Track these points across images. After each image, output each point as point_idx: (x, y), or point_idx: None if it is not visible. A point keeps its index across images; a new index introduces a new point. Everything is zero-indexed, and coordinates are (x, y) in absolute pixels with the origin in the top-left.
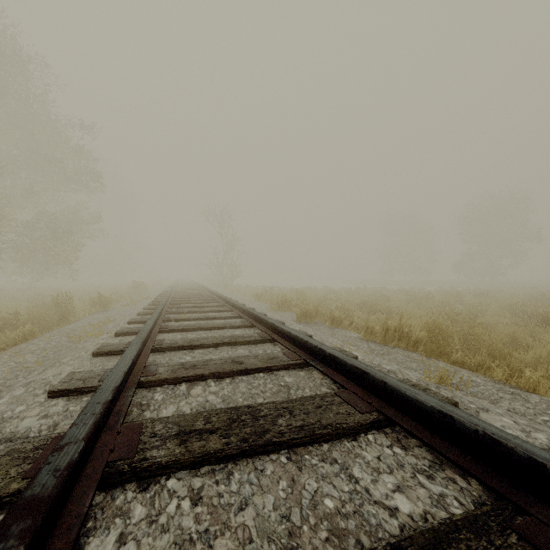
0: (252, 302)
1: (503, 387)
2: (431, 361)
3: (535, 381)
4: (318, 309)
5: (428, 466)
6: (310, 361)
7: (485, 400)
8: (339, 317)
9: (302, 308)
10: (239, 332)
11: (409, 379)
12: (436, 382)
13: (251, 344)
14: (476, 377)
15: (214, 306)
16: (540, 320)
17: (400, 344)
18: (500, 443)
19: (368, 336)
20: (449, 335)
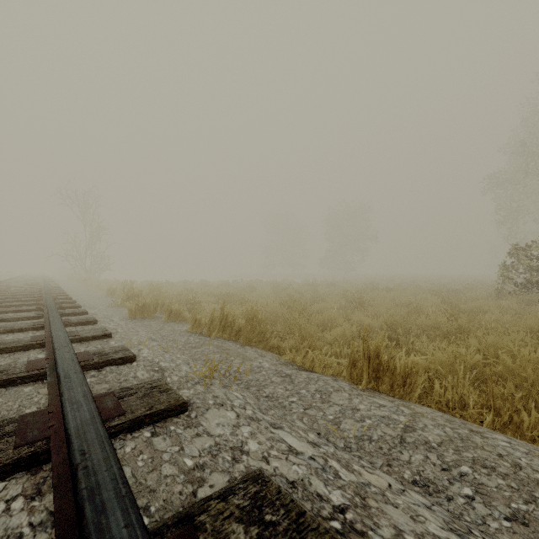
0: (99, 298)
1: (284, 369)
2: (242, 349)
3: (315, 360)
4: (158, 303)
5: (37, 524)
6: (50, 370)
7: (255, 387)
8: (179, 310)
9: (139, 302)
10: (14, 336)
11: (161, 378)
12: (205, 376)
13: (6, 352)
14: (268, 362)
15: (26, 304)
16: (359, 303)
17: (224, 334)
18: (75, 485)
19: (196, 328)
20: (261, 322)
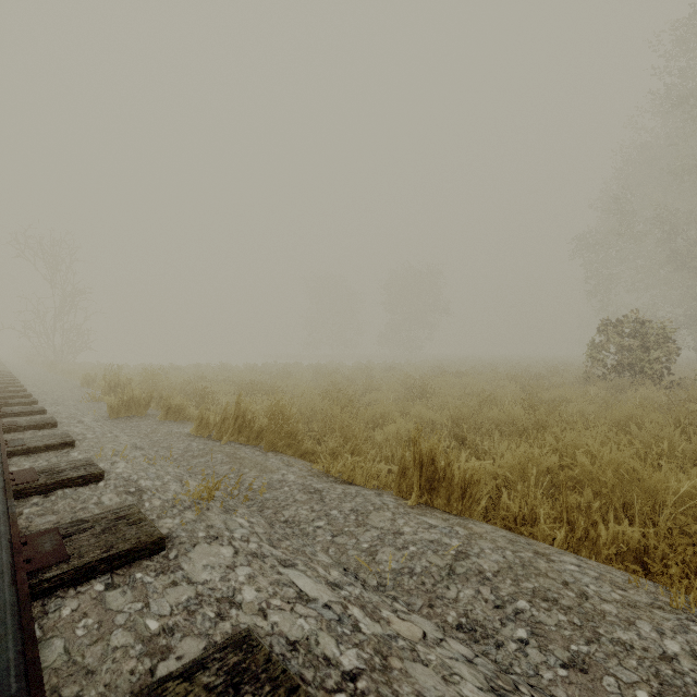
0: (70, 390)
1: (314, 483)
2: (262, 457)
3: (356, 469)
4: (153, 395)
5: None
6: None
7: (271, 509)
8: (181, 405)
9: (123, 396)
10: None
11: (134, 504)
12: (200, 498)
13: None
14: (295, 474)
15: None
16: (421, 392)
17: (241, 437)
18: None
19: (202, 430)
20: (289, 420)
